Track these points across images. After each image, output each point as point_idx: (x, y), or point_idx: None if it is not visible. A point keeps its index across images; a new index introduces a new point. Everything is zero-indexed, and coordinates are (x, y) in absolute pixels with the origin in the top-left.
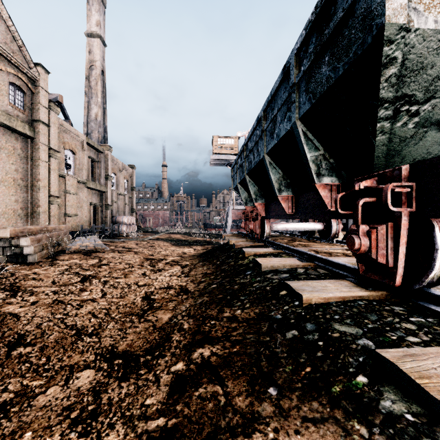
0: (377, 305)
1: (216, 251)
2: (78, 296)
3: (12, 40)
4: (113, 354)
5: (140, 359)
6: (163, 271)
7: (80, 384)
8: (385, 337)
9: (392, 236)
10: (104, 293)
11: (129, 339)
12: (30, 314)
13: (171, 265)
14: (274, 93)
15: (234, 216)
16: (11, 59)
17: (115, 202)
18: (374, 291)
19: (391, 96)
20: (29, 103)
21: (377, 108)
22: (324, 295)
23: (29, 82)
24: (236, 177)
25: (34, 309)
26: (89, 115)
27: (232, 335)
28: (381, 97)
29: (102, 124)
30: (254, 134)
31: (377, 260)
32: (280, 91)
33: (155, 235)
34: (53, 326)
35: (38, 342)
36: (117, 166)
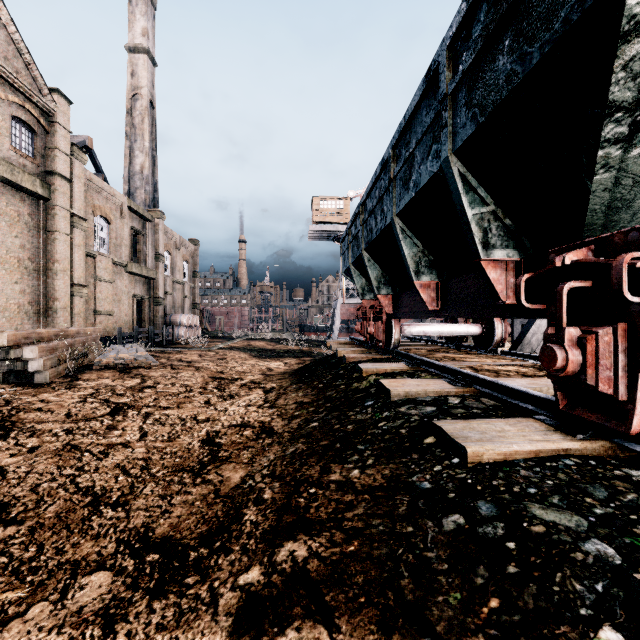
0: (598, 467)
1: (318, 368)
2: (103, 438)
3: (16, 54)
4: (145, 542)
5: (189, 555)
6: (237, 397)
7: (84, 601)
8: (634, 536)
9: (626, 347)
10: (144, 432)
11: (175, 514)
12: (24, 468)
13: (249, 387)
14: (410, 116)
15: (345, 315)
16: (14, 82)
17: (169, 294)
18: (588, 440)
19: (629, 98)
20: (42, 147)
21: (602, 122)
22: (503, 447)
23: (41, 116)
24: (348, 254)
25: (32, 460)
26: (131, 167)
27: (345, 517)
28: (611, 101)
29: (151, 179)
30: (376, 186)
31: (598, 389)
32: (421, 113)
33: (228, 342)
34: (57, 490)
35: (28, 517)
36: (173, 240)
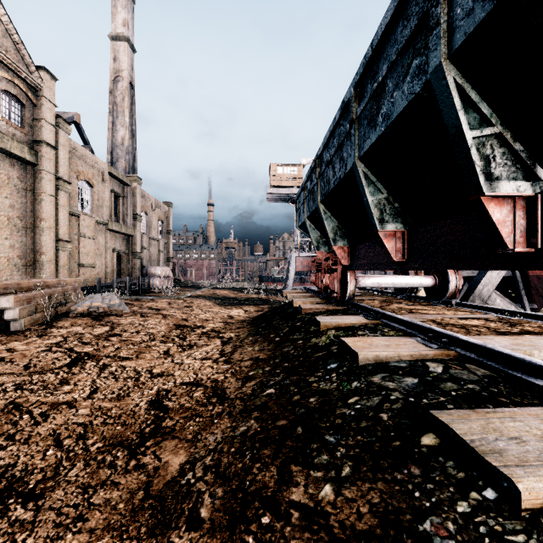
0: None
1: (275, 317)
2: (51, 395)
3: (5, 35)
4: None
5: None
6: (196, 347)
7: None
8: None
9: None
10: (95, 388)
11: (88, 525)
12: None
13: (209, 337)
14: (380, 40)
15: (300, 267)
16: (3, 59)
17: (145, 249)
18: None
19: None
20: (30, 118)
21: None
22: None
23: (29, 90)
24: (304, 209)
25: None
26: (113, 139)
27: None
28: None
29: (131, 150)
30: (334, 135)
31: None
32: (394, 31)
33: (196, 291)
34: None
35: None
36: (149, 202)
